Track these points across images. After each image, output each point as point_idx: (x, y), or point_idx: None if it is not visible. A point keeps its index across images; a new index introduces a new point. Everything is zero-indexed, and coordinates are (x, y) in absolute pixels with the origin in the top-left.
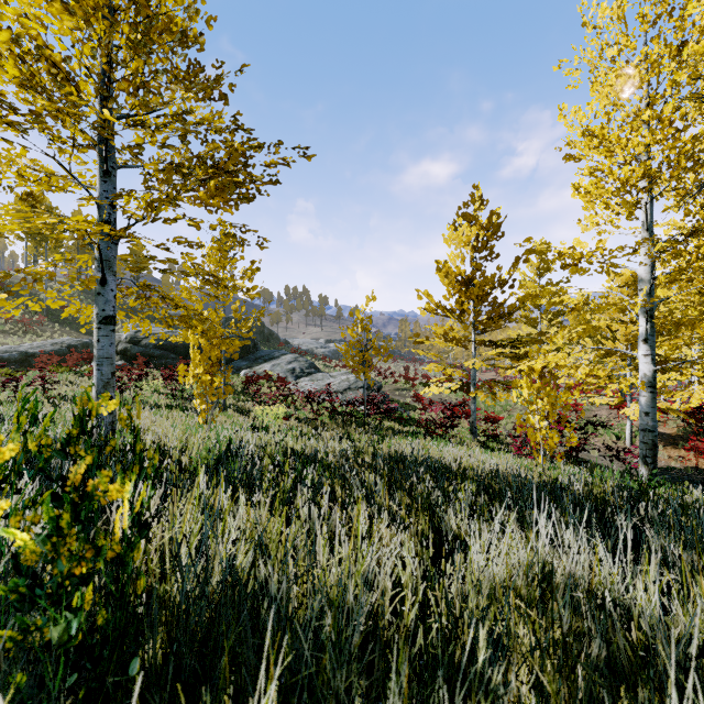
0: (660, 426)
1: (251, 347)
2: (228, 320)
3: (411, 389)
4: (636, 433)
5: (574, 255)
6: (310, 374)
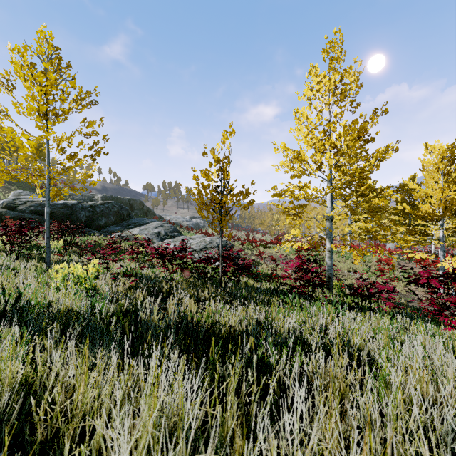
0: None
1: (125, 215)
2: (114, 199)
3: (254, 249)
4: None
5: None
6: (173, 237)
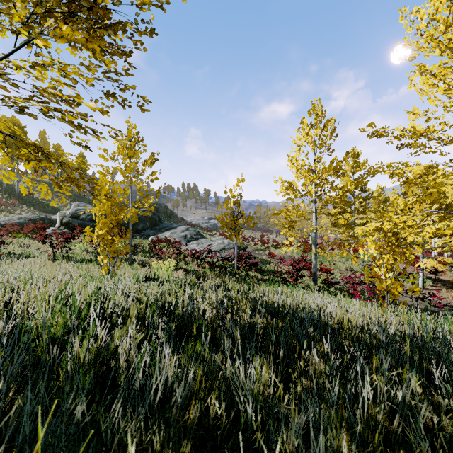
0: (441, 275)
1: (157, 220)
2: (143, 204)
3: (266, 250)
4: (425, 280)
5: (417, 132)
6: (197, 239)
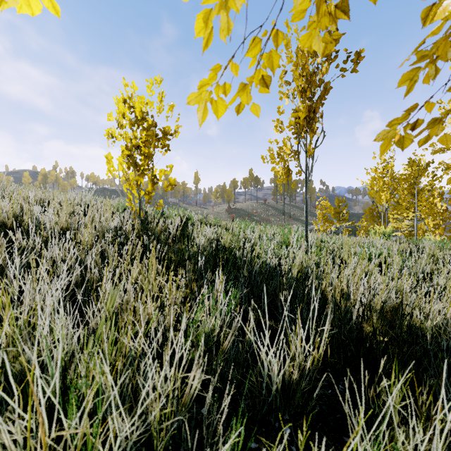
0: None
1: None
2: (353, 215)
3: None
4: None
5: None
6: None
